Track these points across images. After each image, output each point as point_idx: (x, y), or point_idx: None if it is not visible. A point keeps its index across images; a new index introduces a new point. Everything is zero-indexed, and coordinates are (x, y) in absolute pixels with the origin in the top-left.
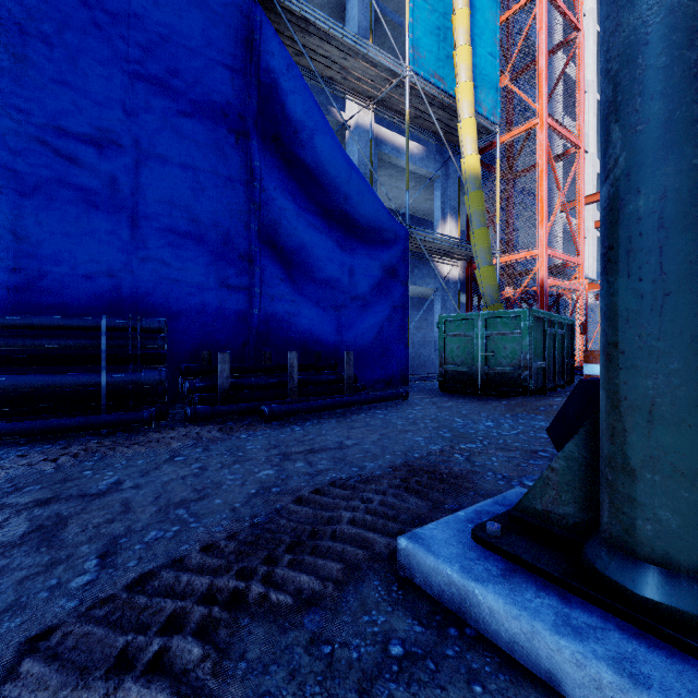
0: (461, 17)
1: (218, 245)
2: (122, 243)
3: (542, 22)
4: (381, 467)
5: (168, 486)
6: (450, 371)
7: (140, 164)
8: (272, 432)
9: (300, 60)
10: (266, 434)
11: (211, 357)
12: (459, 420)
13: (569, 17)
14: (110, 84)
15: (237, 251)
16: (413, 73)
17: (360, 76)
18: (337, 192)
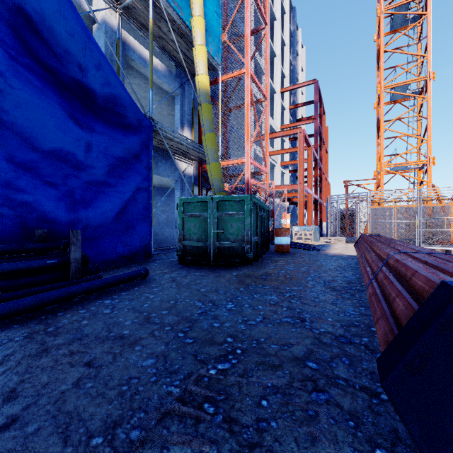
0: None
1: None
2: None
3: (248, 3)
4: None
5: None
6: (188, 246)
7: None
8: None
9: None
10: None
11: None
12: (200, 304)
13: (262, 12)
14: None
15: None
16: None
17: None
18: (70, 58)
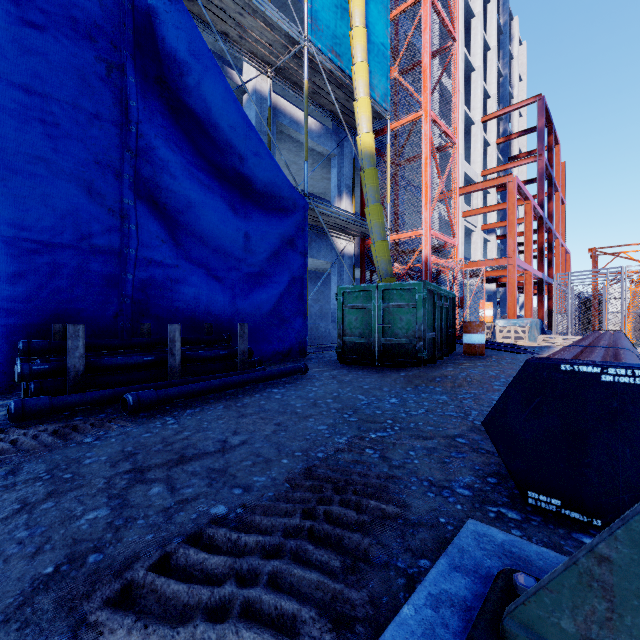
0: None
1: (79, 194)
2: None
3: (427, 23)
4: (275, 482)
5: None
6: (349, 342)
7: None
8: (133, 430)
9: (191, 6)
10: (124, 434)
11: (66, 330)
12: (363, 397)
13: (448, 26)
14: None
15: (105, 203)
16: (312, 44)
17: (257, 38)
18: (231, 150)
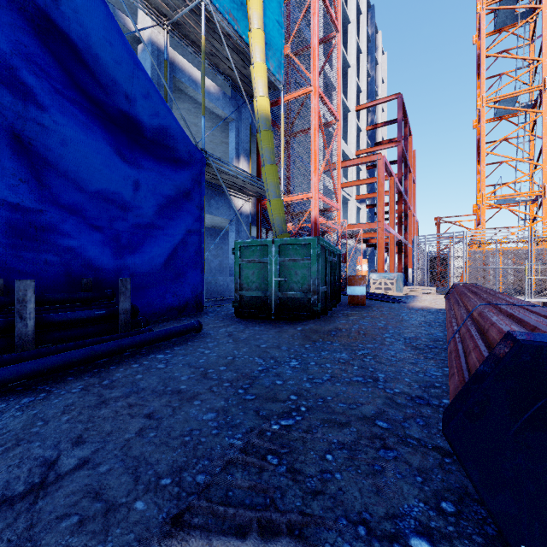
0: None
1: None
2: None
3: (315, 9)
4: None
5: None
6: (246, 296)
7: None
8: None
9: None
10: None
11: None
12: (260, 360)
13: (332, 17)
14: None
15: None
16: (209, 1)
17: None
18: (116, 88)
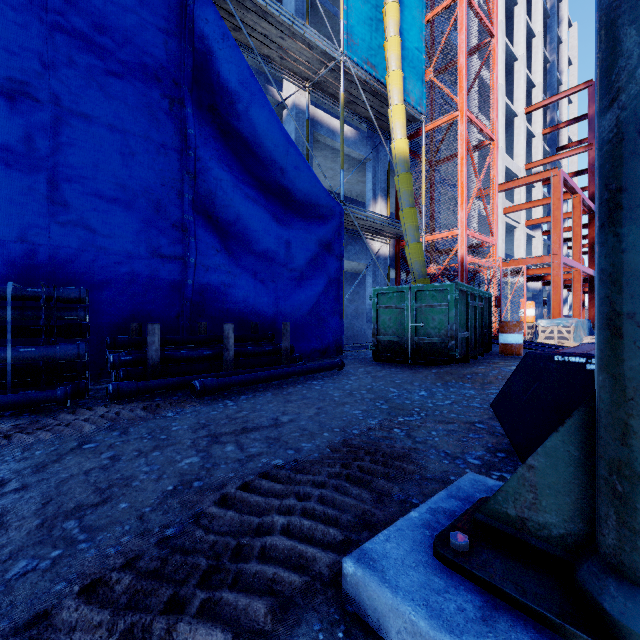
0: (392, 10)
1: (150, 213)
2: (39, 206)
3: (462, 23)
4: (319, 448)
5: (64, 486)
6: (383, 341)
7: (60, 121)
8: (202, 408)
9: (238, 35)
10: (196, 411)
11: (141, 328)
12: (394, 390)
13: (485, 23)
14: (24, 32)
15: (170, 220)
16: (348, 58)
17: (297, 57)
18: (274, 166)
